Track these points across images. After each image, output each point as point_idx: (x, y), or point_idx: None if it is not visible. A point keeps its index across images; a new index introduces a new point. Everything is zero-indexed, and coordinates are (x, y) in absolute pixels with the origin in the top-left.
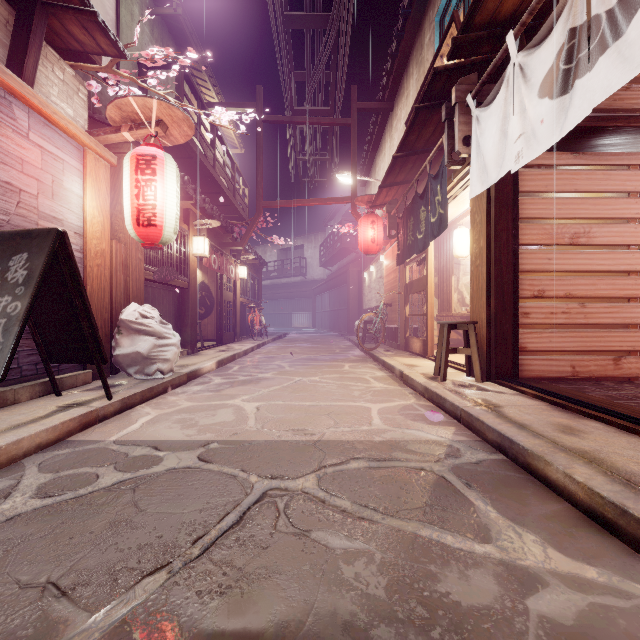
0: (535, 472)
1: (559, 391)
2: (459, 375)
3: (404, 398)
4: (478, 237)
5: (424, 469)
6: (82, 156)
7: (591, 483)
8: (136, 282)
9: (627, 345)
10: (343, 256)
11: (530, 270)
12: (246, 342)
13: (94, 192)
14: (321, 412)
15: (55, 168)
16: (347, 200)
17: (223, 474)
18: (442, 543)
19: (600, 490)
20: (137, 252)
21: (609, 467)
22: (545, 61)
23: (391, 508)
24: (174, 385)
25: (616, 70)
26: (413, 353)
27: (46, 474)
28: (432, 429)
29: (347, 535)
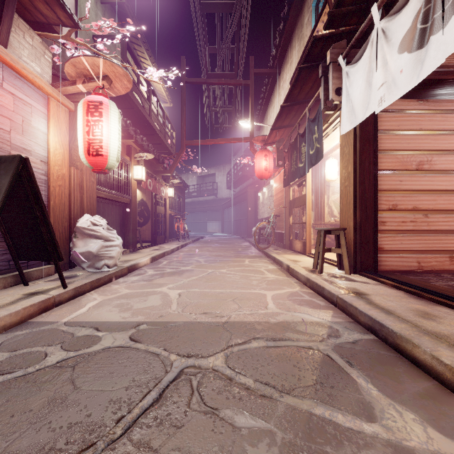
0: (403, 352)
1: (411, 282)
2: (332, 268)
3: (291, 286)
4: (346, 164)
5: (312, 348)
6: (47, 103)
7: None
8: (90, 199)
9: None
10: (243, 181)
11: (386, 189)
12: (173, 243)
13: (56, 130)
14: (228, 298)
15: (25, 111)
16: (247, 140)
17: (148, 353)
18: (334, 422)
19: None
20: (90, 176)
21: None
22: (404, 24)
23: (287, 386)
24: (117, 276)
25: None
26: (295, 251)
27: (4, 353)
28: (315, 312)
29: (251, 413)
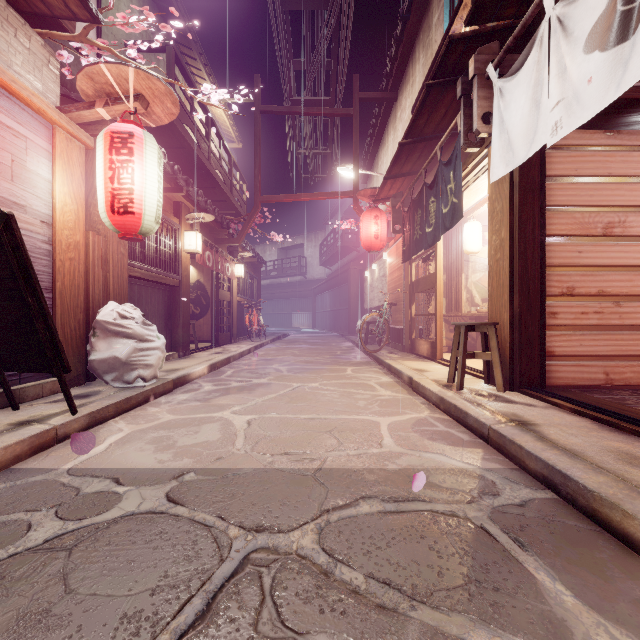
0: (606, 523)
1: (598, 403)
2: (476, 382)
3: (416, 409)
4: (498, 227)
5: (456, 515)
6: (51, 135)
7: None
8: (118, 279)
9: None
10: (344, 255)
11: (558, 264)
12: (243, 343)
13: (66, 176)
14: (322, 428)
15: (16, 146)
16: (349, 194)
17: (194, 523)
18: None
19: None
20: (119, 246)
21: None
22: (594, 7)
23: (421, 587)
24: (157, 393)
25: None
26: (420, 356)
27: None
28: (455, 452)
29: None
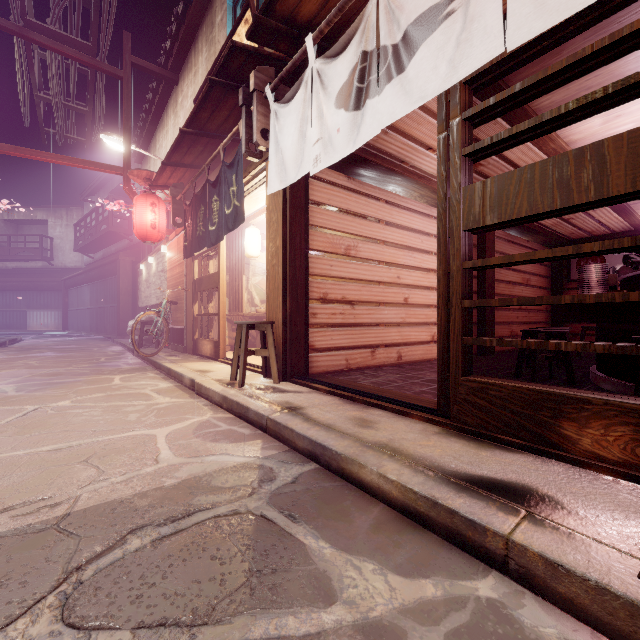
0: (349, 476)
1: (343, 384)
2: (256, 377)
3: (199, 413)
4: (275, 236)
5: (239, 512)
6: None
7: (403, 479)
8: None
9: (379, 340)
10: (111, 242)
11: (317, 274)
12: None
13: None
14: (74, 459)
15: None
16: (117, 170)
17: None
18: (284, 638)
19: (412, 485)
20: None
21: (407, 456)
22: (341, 74)
23: (203, 606)
24: None
25: (400, 99)
26: (203, 356)
27: None
28: (238, 448)
29: None
